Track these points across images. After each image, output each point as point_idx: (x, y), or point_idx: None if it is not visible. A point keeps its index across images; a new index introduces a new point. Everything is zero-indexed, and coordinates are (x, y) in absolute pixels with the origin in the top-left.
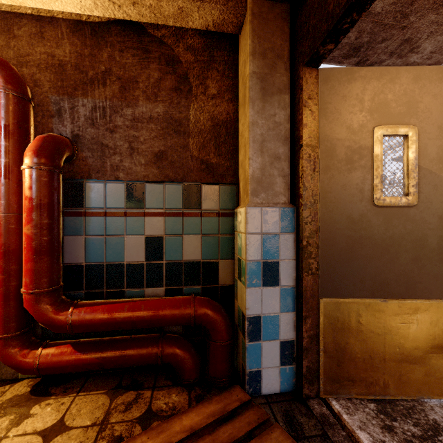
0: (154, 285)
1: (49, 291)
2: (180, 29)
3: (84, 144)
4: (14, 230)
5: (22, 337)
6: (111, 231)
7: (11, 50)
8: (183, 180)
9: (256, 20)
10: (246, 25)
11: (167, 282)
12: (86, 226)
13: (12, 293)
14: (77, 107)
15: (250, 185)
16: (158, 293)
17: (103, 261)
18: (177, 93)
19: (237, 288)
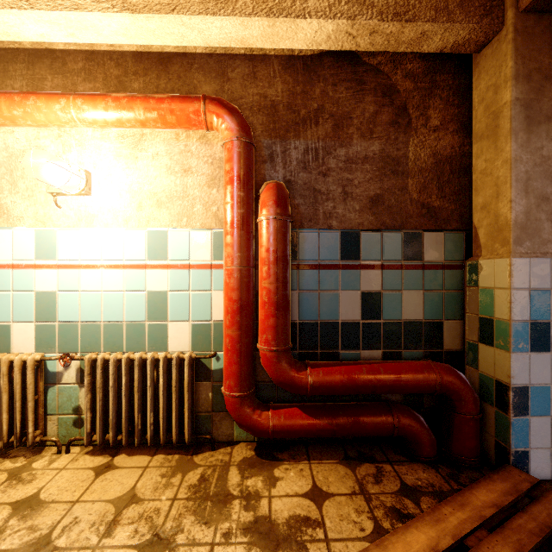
0: (371, 347)
1: (288, 348)
2: (397, 53)
3: (296, 190)
4: (247, 284)
5: (252, 397)
6: (325, 286)
7: (225, 95)
8: (401, 227)
9: (519, 37)
10: (502, 43)
11: (385, 344)
12: (300, 280)
13: (246, 349)
14: (289, 150)
15: (513, 232)
16: (375, 357)
17: (317, 319)
18: (394, 127)
19: (478, 354)
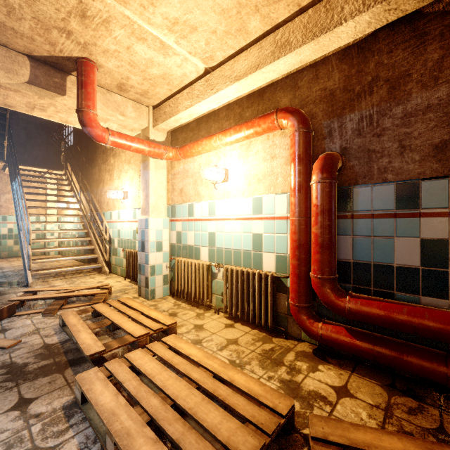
0: (434, 295)
1: (330, 278)
2: None
3: (351, 154)
4: (304, 230)
5: (308, 309)
6: (378, 232)
7: (296, 99)
8: None
9: None
10: None
11: None
12: (353, 227)
13: (302, 275)
14: (344, 124)
15: None
16: (439, 305)
17: (370, 260)
18: None
19: None
